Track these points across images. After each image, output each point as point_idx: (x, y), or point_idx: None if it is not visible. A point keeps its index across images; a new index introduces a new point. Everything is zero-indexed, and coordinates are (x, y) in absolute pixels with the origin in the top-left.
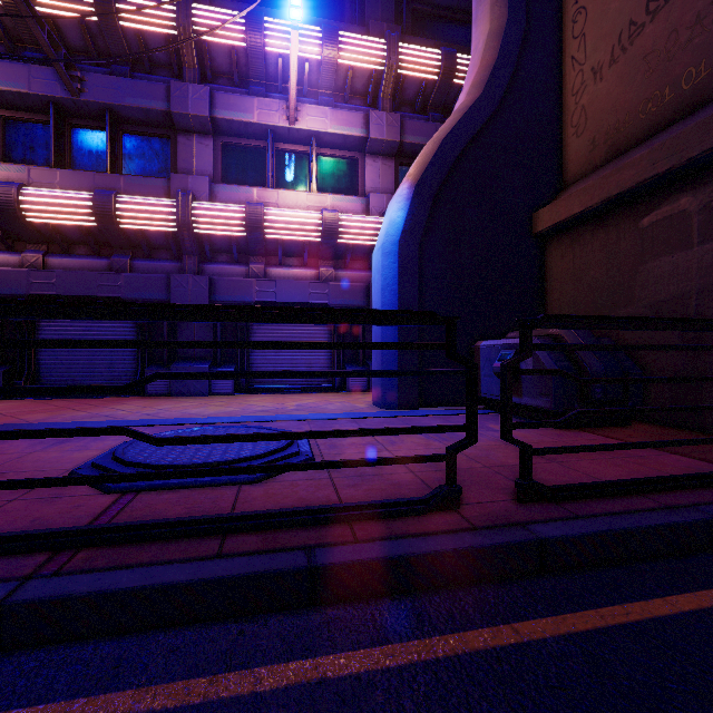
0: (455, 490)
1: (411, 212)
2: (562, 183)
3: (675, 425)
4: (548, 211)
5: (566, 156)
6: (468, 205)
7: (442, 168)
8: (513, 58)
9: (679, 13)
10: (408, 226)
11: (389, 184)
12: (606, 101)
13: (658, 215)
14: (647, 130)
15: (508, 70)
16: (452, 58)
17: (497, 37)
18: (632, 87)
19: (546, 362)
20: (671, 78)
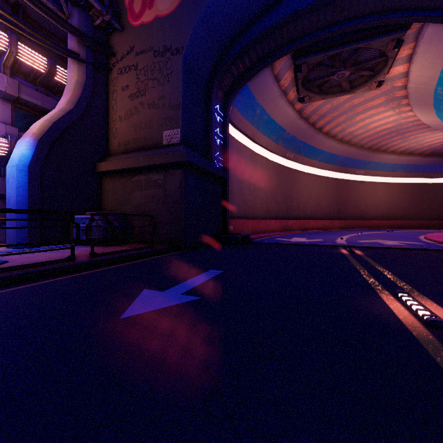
0: (74, 255)
1: (36, 152)
2: (109, 153)
3: (140, 242)
4: (103, 164)
5: (110, 143)
6: (67, 154)
7: (54, 136)
8: (88, 97)
9: (142, 118)
10: (34, 159)
11: (7, 117)
12: (124, 131)
13: (136, 178)
14: (135, 149)
15: (86, 102)
16: (54, 67)
17: (81, 85)
18: (131, 132)
19: (101, 224)
20: (140, 136)
